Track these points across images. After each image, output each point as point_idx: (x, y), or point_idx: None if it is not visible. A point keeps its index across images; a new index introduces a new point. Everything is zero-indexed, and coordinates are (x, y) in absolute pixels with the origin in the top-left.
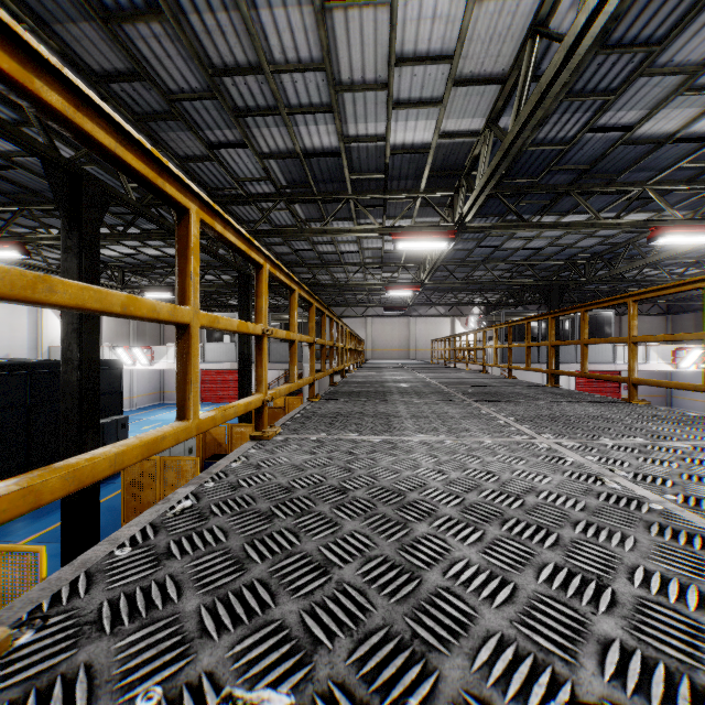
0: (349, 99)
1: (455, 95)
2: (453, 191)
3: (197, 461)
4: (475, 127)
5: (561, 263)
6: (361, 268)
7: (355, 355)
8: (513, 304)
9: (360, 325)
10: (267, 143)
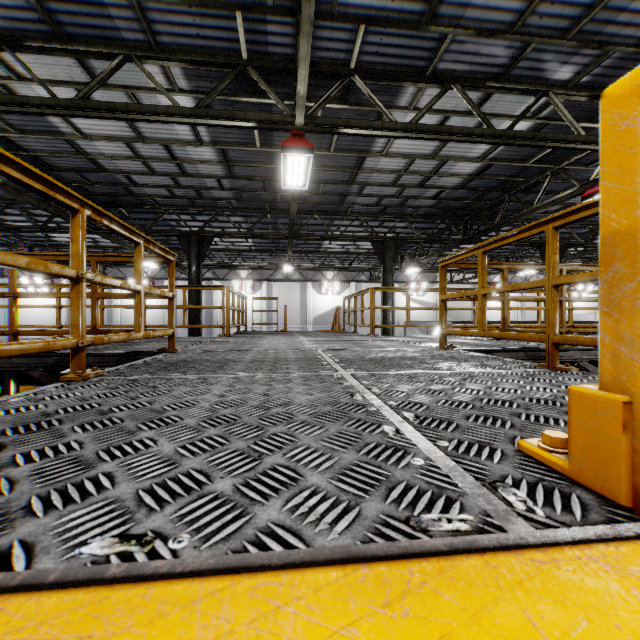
0: None
1: None
2: None
3: None
4: None
5: None
6: None
7: None
8: None
9: None
10: None
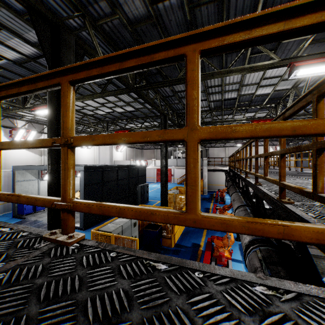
0: (244, 87)
1: (281, 82)
2: (276, 103)
3: None
4: (287, 87)
5: None
6: None
7: (231, 163)
8: (302, 140)
9: (222, 150)
10: (213, 99)
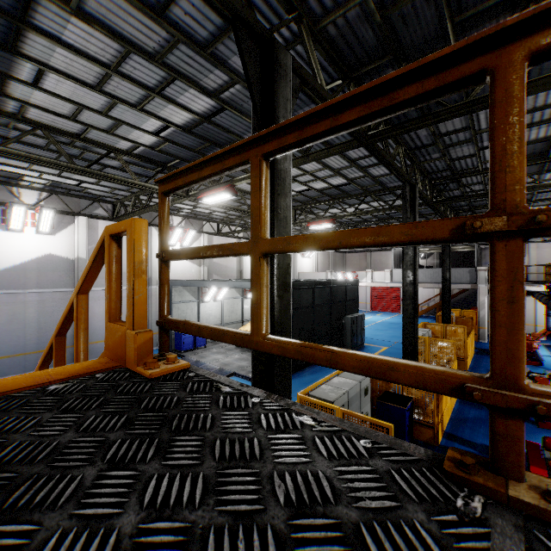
0: None
1: None
2: None
3: (454, 342)
4: None
5: None
6: (548, 201)
7: None
8: None
9: None
10: (527, 137)
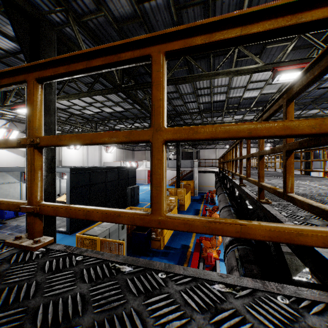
0: (232, 90)
1: (267, 86)
2: (263, 106)
3: (176, 197)
4: (273, 91)
5: None
6: None
7: (220, 164)
8: None
9: (213, 152)
10: (202, 100)
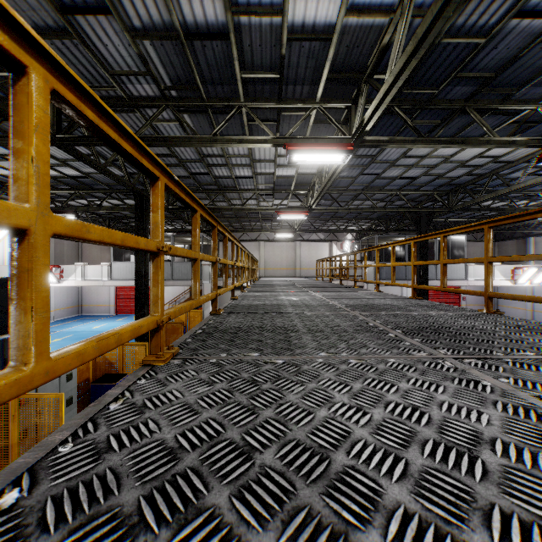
0: None
1: None
2: (350, 102)
3: (61, 398)
4: None
5: (427, 194)
6: (255, 195)
7: (248, 273)
8: (382, 231)
9: (255, 248)
10: (136, 11)
